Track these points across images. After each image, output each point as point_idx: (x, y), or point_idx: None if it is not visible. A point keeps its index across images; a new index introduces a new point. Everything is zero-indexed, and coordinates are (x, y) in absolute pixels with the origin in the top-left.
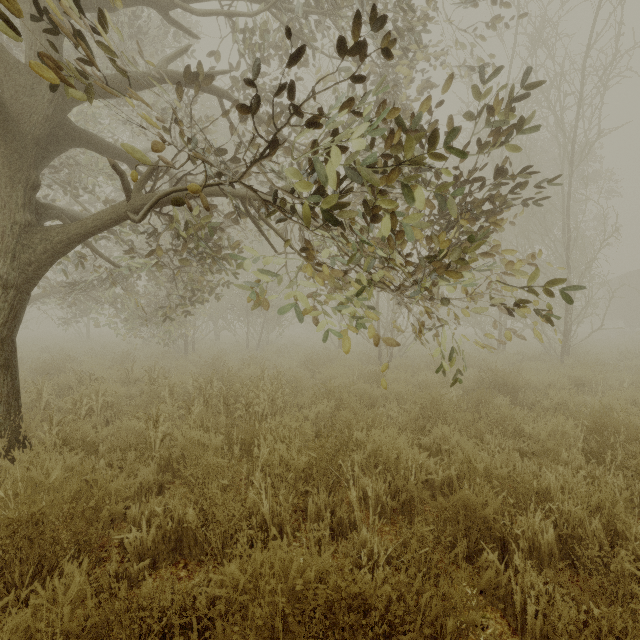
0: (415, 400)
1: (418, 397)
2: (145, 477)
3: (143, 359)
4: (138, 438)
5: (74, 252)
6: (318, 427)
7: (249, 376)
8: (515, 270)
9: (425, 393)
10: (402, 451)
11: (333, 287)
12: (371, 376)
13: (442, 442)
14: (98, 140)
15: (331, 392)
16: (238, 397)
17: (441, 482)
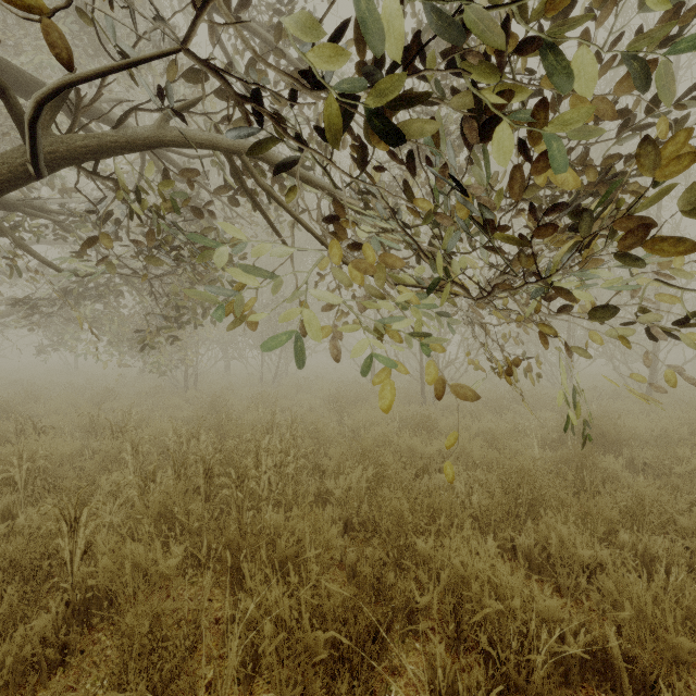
0: (487, 463)
1: (491, 458)
2: (7, 660)
3: (130, 396)
4: (43, 549)
5: (4, 252)
6: (349, 511)
7: (256, 422)
8: (682, 263)
9: (502, 453)
10: (508, 592)
11: (374, 292)
12: (417, 422)
13: (558, 552)
14: (7, 68)
15: (367, 451)
16: (232, 459)
17: (581, 650)
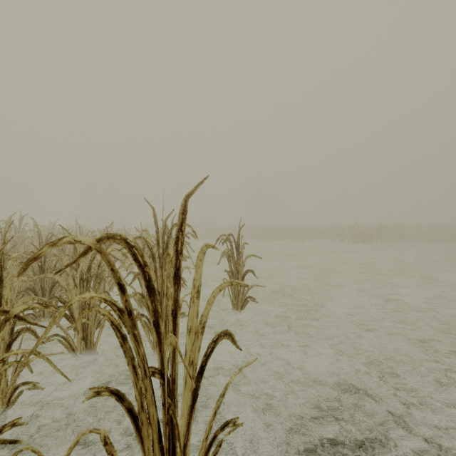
0: None
1: None
2: None
3: None
4: None
5: None
6: None
7: None
8: None
9: None
10: None
11: None
12: None
13: None
14: None
15: None
16: None
17: None
